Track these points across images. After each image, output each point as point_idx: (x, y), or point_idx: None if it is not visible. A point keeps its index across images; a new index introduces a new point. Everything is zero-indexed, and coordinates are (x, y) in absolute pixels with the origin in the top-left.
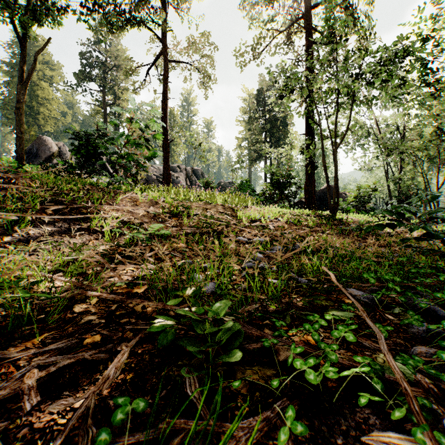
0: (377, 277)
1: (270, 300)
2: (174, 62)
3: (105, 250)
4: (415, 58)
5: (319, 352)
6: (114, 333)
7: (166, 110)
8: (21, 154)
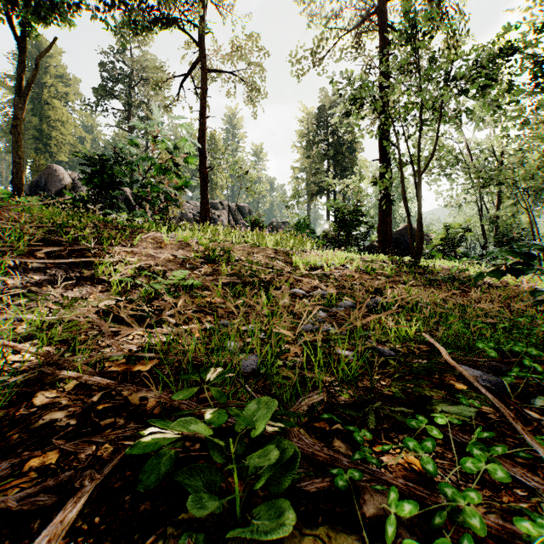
0: (497, 347)
1: (340, 385)
2: (214, 71)
3: (108, 307)
4: (523, 58)
5: (437, 495)
6: (82, 447)
7: (204, 131)
8: (19, 184)
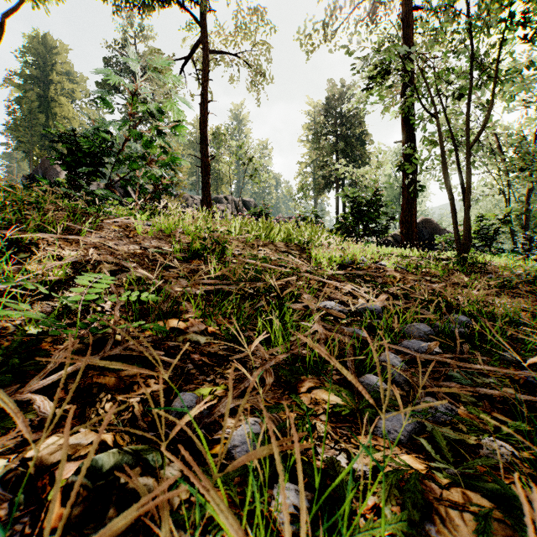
0: None
1: None
2: (216, 52)
3: None
4: None
5: None
6: None
7: (206, 116)
8: None
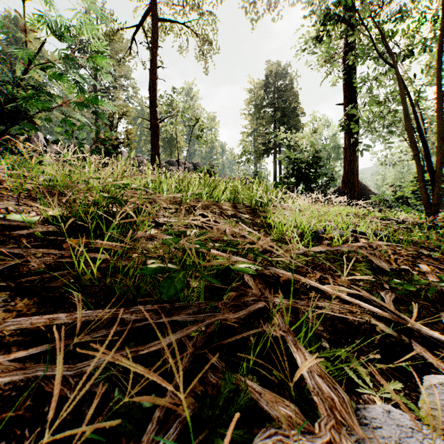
0: None
1: None
2: (165, 21)
3: None
4: None
5: None
6: None
7: (155, 81)
8: None
